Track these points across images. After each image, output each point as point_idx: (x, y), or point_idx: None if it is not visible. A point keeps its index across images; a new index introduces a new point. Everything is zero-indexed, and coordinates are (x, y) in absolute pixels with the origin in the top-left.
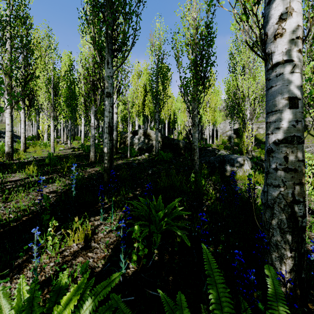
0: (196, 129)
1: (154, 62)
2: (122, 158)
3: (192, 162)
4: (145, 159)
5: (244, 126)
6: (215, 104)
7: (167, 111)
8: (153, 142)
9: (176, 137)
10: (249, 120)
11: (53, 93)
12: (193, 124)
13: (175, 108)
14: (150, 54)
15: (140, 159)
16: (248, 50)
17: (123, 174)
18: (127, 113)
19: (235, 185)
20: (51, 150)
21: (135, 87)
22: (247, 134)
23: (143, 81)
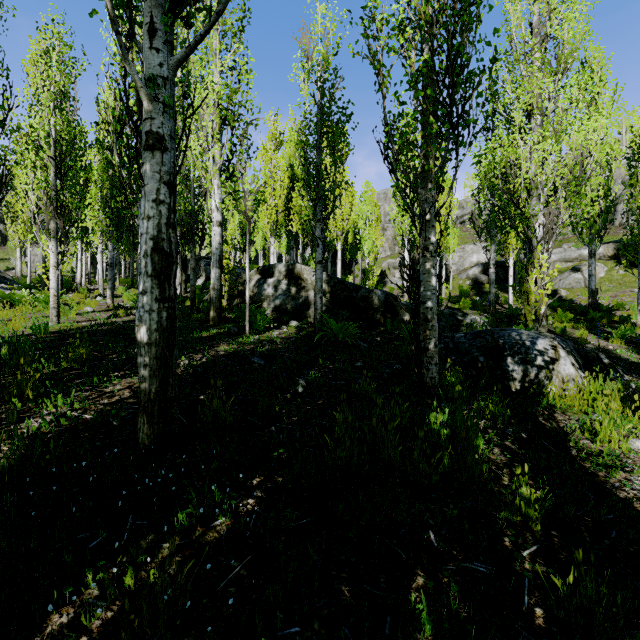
0: (430, 262)
1: (313, 97)
2: (229, 338)
3: (420, 356)
4: (290, 338)
5: (529, 256)
6: (446, 209)
7: (340, 223)
8: (309, 294)
9: (358, 281)
10: (542, 243)
11: (56, 172)
12: (423, 250)
13: (357, 217)
14: (302, 78)
15: (275, 340)
16: (544, 69)
17: (212, 410)
18: (243, 221)
19: (561, 435)
20: (50, 316)
21: (269, 169)
22: (535, 276)
23: (286, 158)
